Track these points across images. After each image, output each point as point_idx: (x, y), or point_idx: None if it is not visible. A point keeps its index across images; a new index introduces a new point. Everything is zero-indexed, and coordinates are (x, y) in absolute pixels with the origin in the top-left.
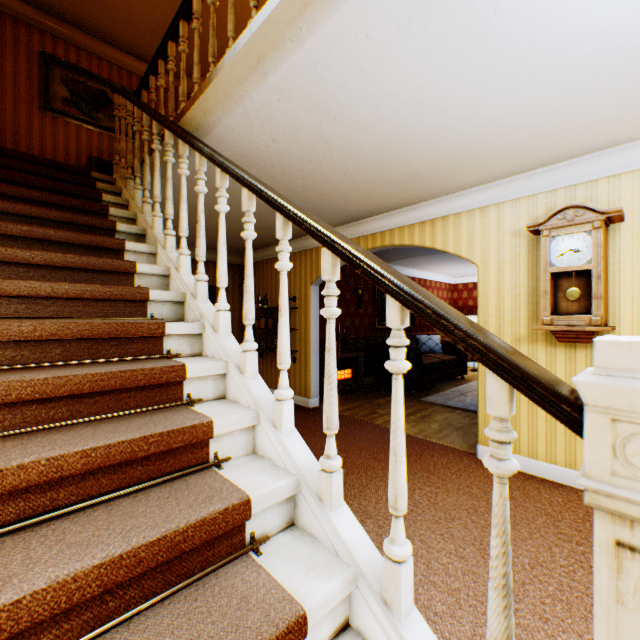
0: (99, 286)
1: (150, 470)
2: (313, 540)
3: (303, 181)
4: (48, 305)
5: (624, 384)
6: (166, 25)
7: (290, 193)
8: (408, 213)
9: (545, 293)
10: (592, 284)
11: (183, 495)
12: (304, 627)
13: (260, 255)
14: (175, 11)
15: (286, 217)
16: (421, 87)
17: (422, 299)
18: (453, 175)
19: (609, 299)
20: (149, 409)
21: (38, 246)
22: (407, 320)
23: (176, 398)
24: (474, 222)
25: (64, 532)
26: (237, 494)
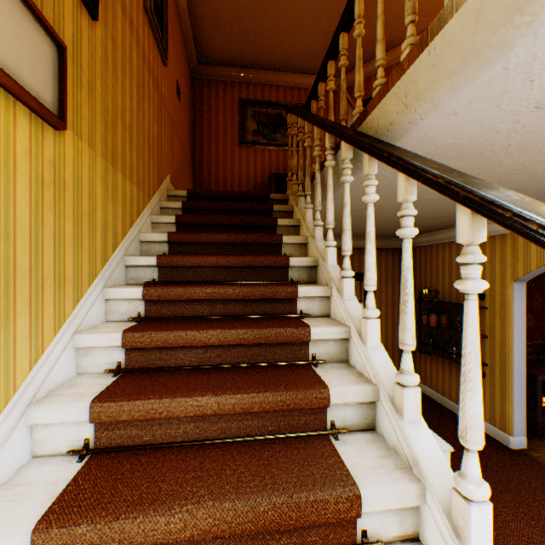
0: (268, 393)
1: None
2: None
3: None
4: (214, 420)
5: None
6: (329, 29)
7: (513, 176)
8: None
9: None
10: None
11: None
12: None
13: (426, 239)
14: (338, 9)
15: None
16: None
17: None
18: None
19: None
20: None
21: (219, 305)
22: None
23: None
24: None
25: None
26: None
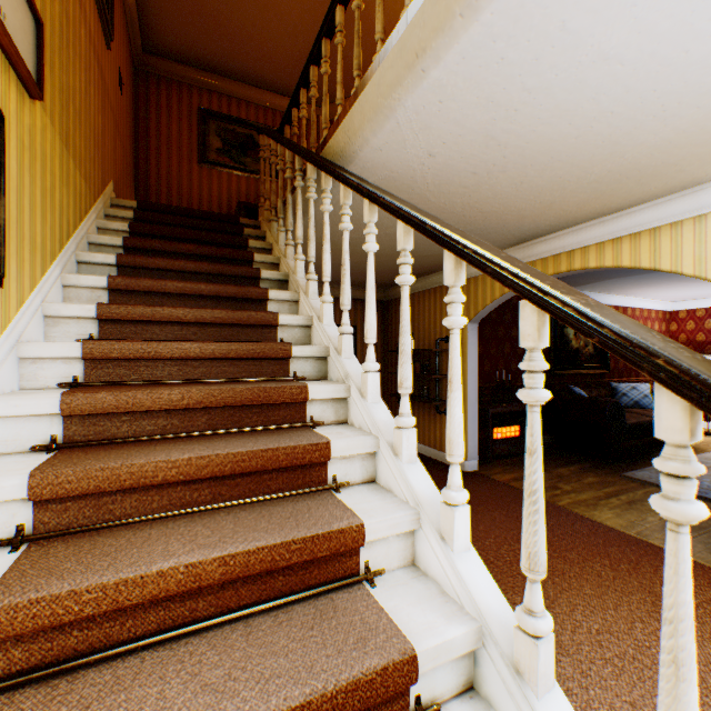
0: (242, 344)
1: (292, 581)
2: None
3: (463, 199)
4: (197, 366)
5: None
6: (307, 52)
7: (445, 215)
8: (611, 223)
9: None
10: None
11: (329, 627)
12: None
13: None
14: (316, 35)
15: (459, 256)
16: (664, 33)
17: None
18: (698, 160)
19: None
20: (291, 494)
21: (191, 301)
22: (699, 430)
23: (319, 481)
24: None
25: (200, 661)
26: (398, 643)
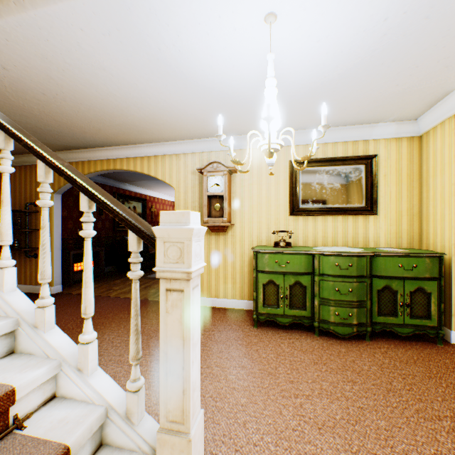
0: None
1: None
2: (30, 356)
3: (40, 107)
4: None
5: (166, 227)
6: None
7: (27, 114)
8: (133, 149)
9: (205, 206)
10: (224, 202)
11: None
12: (13, 397)
13: None
14: None
15: (8, 134)
16: (126, 73)
17: (98, 195)
18: (158, 131)
19: (232, 210)
20: None
21: None
22: (94, 207)
23: None
24: (173, 162)
25: None
26: None
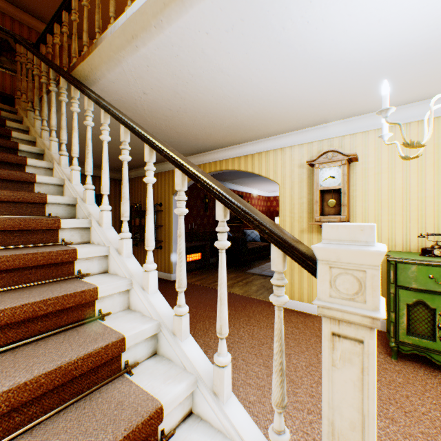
0: (4, 191)
1: (48, 324)
2: (169, 362)
3: (166, 123)
4: None
5: (334, 247)
6: None
7: (157, 130)
8: (237, 149)
9: (317, 202)
10: (341, 197)
11: (74, 339)
12: (161, 415)
13: (136, 173)
14: None
15: (151, 147)
16: (242, 69)
17: (236, 202)
18: (264, 126)
19: (350, 206)
20: (47, 282)
21: None
22: (228, 216)
23: (69, 273)
24: (277, 157)
25: None
26: (115, 335)
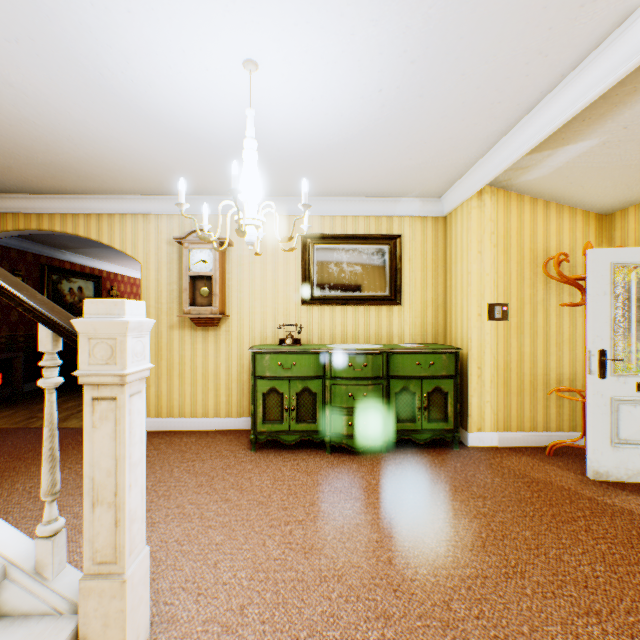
0: None
1: None
2: None
3: None
4: None
5: (92, 320)
6: None
7: None
8: (72, 201)
9: (187, 290)
10: (214, 286)
11: None
12: None
13: None
14: None
15: None
16: (50, 95)
17: None
18: (113, 179)
19: (227, 297)
20: None
21: None
22: None
23: None
24: (139, 225)
25: None
26: None
